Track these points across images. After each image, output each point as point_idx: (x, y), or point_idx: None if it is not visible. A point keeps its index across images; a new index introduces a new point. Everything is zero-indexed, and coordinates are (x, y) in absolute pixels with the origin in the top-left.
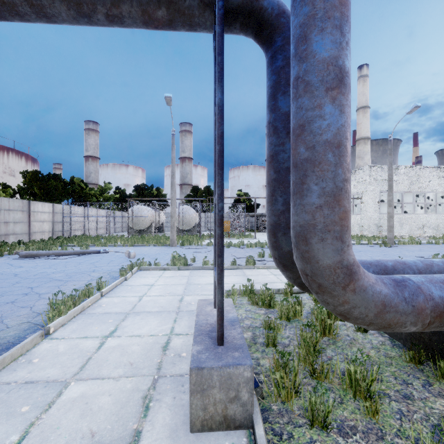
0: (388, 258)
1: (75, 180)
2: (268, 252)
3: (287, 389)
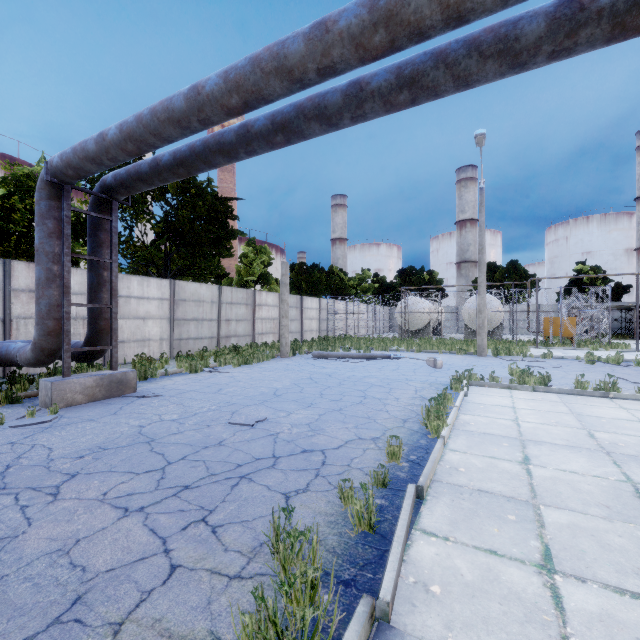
0: None
1: (334, 270)
2: None
3: None
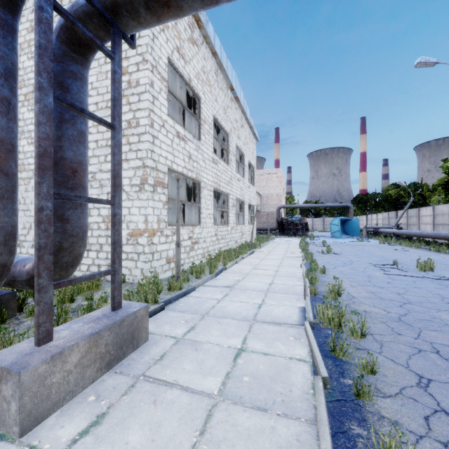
0: None
1: None
2: None
3: None
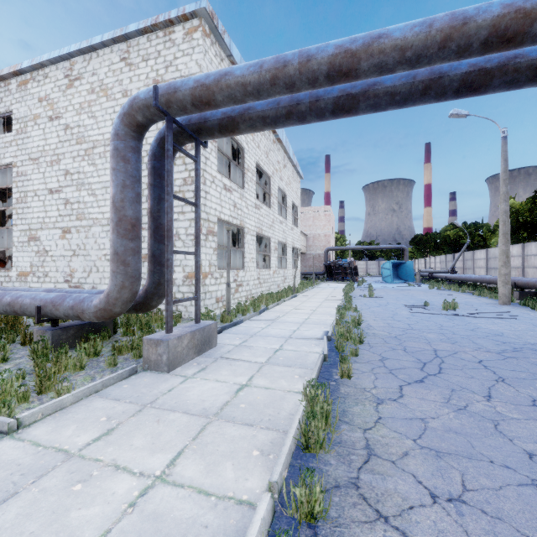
0: None
1: None
2: None
3: None
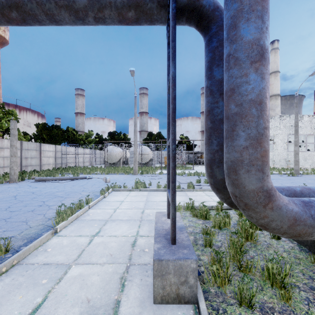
0: (295, 184)
1: (70, 129)
2: (203, 179)
3: (221, 278)
